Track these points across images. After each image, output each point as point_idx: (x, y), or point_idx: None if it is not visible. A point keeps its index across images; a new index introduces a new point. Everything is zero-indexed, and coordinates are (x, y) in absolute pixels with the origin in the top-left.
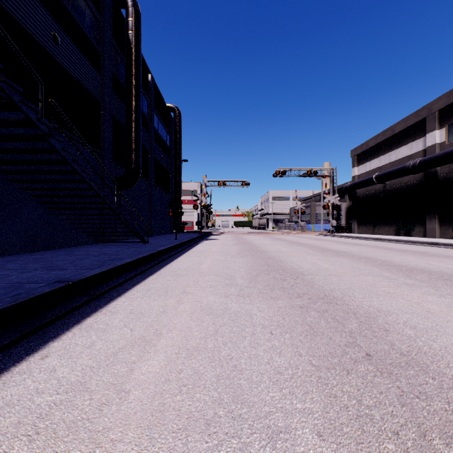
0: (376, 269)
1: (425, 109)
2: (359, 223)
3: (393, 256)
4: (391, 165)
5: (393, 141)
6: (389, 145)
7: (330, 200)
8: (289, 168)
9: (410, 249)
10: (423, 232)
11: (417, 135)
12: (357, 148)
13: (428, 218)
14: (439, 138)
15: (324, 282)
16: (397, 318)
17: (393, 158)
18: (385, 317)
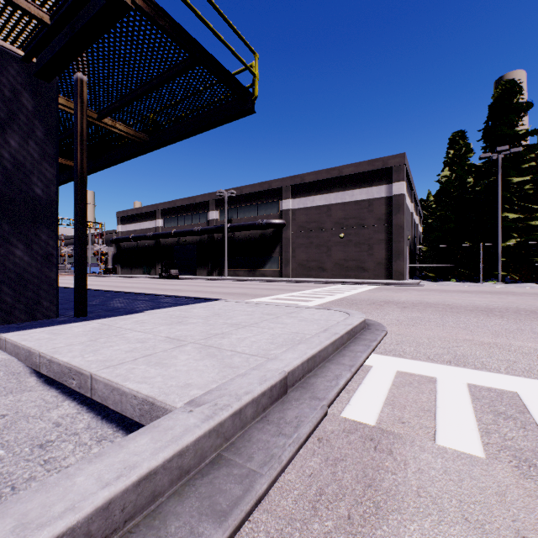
0: (121, 283)
1: (156, 206)
2: (123, 267)
3: (130, 281)
4: (141, 231)
5: (143, 216)
6: (140, 218)
7: (100, 249)
8: (61, 218)
9: (141, 279)
10: (156, 272)
11: (153, 218)
12: (121, 212)
13: (157, 265)
14: (162, 224)
15: (105, 284)
16: (120, 285)
17: (143, 227)
18: (118, 285)
